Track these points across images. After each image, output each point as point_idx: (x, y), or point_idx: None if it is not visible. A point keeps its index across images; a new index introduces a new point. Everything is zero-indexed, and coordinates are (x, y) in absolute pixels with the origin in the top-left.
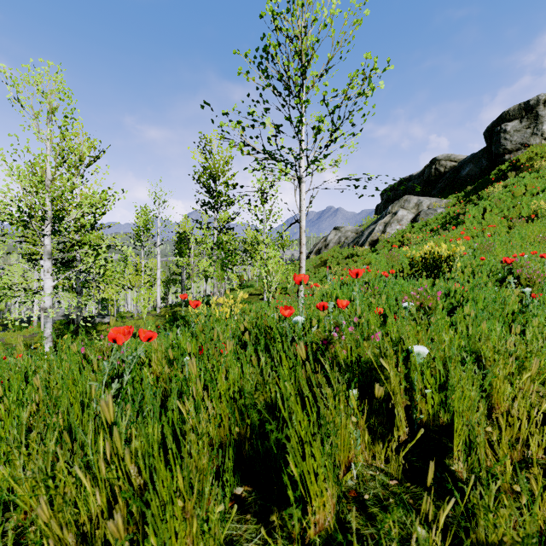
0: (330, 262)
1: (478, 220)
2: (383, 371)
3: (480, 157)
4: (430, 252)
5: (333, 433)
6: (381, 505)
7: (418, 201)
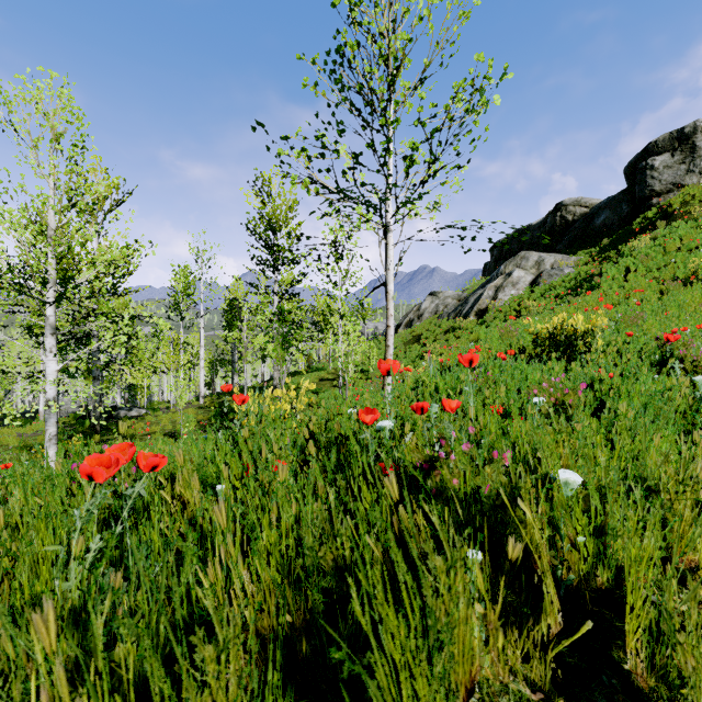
0: (425, 337)
1: (618, 283)
2: (515, 512)
3: (620, 201)
4: (561, 326)
5: (447, 644)
6: None
7: (539, 259)
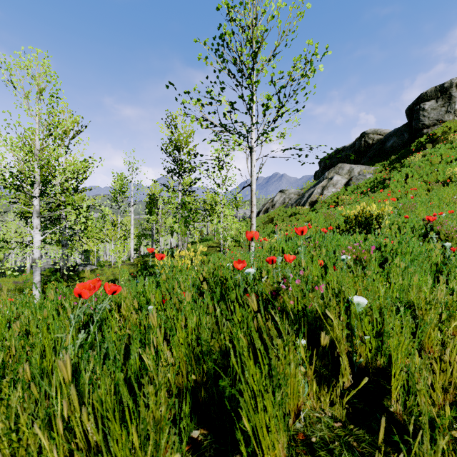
0: (276, 219)
1: (401, 184)
2: (327, 320)
3: (402, 131)
4: (362, 212)
5: (283, 385)
6: (328, 448)
7: (350, 168)
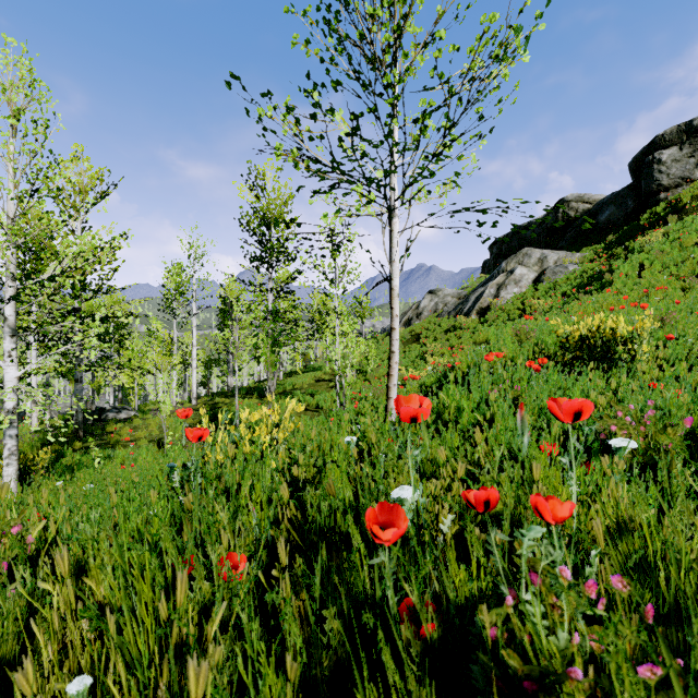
0: (424, 337)
1: (632, 280)
2: None
3: (625, 196)
4: (598, 329)
5: None
6: None
7: (542, 256)
